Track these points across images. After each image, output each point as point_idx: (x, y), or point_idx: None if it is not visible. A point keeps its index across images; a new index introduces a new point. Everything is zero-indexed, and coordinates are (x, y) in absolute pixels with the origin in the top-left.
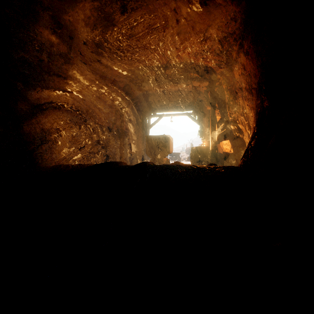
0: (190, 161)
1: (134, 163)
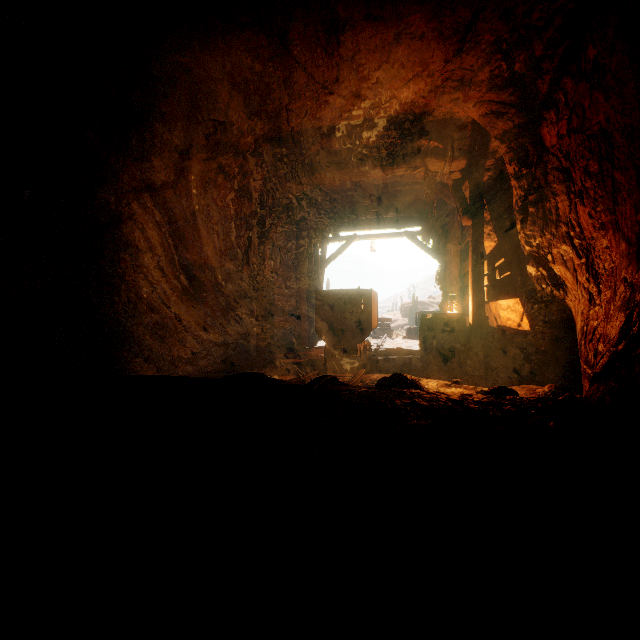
0: (413, 338)
1: (290, 346)
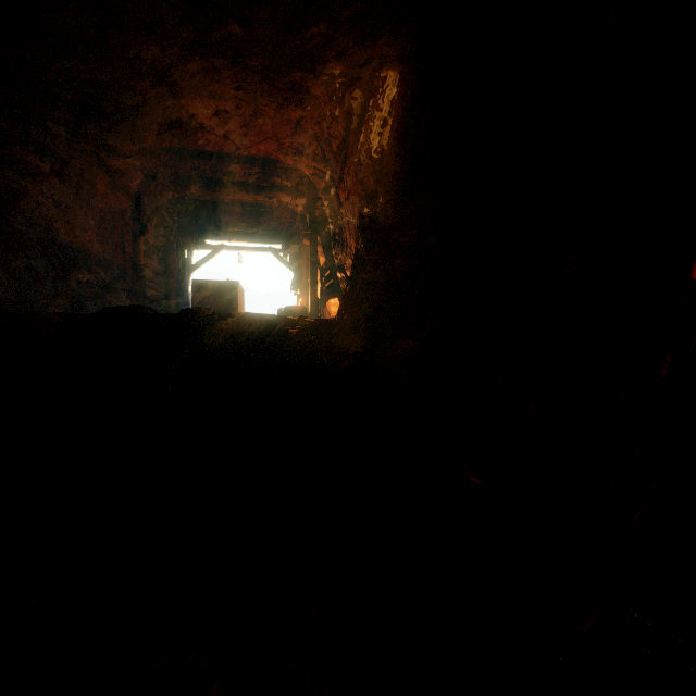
0: None
1: None
